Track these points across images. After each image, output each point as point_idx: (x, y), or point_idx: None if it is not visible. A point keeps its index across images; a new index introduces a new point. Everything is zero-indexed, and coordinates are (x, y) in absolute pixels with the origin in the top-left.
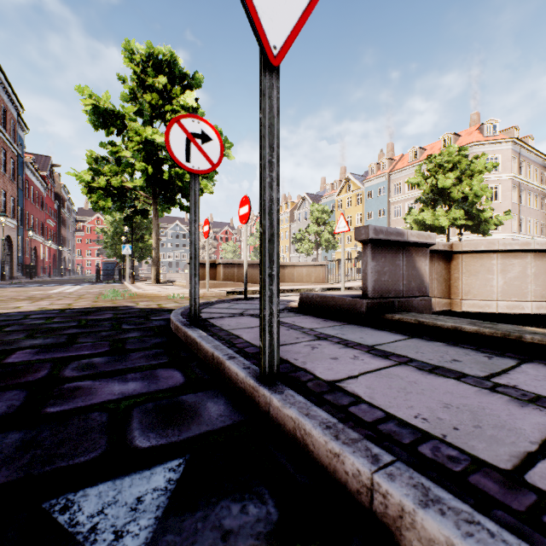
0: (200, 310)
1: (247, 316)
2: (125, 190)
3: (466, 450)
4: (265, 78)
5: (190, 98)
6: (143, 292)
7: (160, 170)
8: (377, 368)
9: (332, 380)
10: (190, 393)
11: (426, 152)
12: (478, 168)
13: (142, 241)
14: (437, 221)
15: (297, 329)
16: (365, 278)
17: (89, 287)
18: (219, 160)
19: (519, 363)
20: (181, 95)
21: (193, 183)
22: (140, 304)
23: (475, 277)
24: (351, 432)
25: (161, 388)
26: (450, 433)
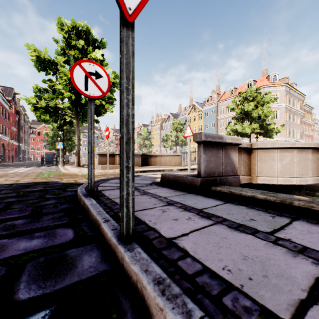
0: (98, 185)
1: None
2: (58, 109)
3: (257, 300)
4: (123, 30)
5: (98, 54)
6: (68, 172)
7: (80, 97)
8: (202, 227)
9: (170, 238)
10: (74, 248)
11: (238, 90)
12: (266, 100)
13: (71, 140)
14: (244, 130)
15: (156, 198)
16: (199, 165)
17: (35, 168)
18: (107, 90)
19: (291, 220)
20: (92, 52)
21: (90, 104)
22: (63, 180)
23: (265, 163)
24: (175, 287)
25: (55, 244)
26: (246, 283)
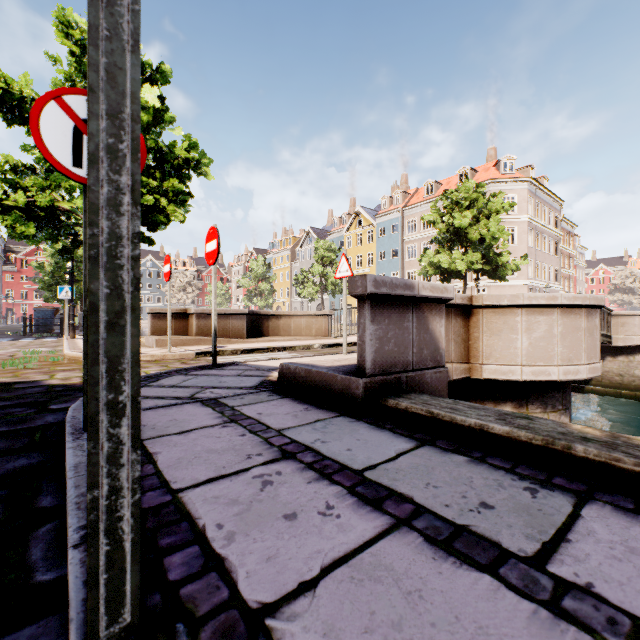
0: None
1: (196, 404)
2: (61, 212)
3: None
4: None
5: (151, 94)
6: (75, 354)
7: None
8: (358, 547)
9: (261, 607)
10: None
11: (442, 187)
12: (495, 207)
13: None
14: (453, 264)
15: (257, 433)
16: (362, 348)
17: (4, 344)
18: None
19: (576, 504)
20: None
21: None
22: (56, 376)
23: (497, 337)
24: None
25: None
26: None
